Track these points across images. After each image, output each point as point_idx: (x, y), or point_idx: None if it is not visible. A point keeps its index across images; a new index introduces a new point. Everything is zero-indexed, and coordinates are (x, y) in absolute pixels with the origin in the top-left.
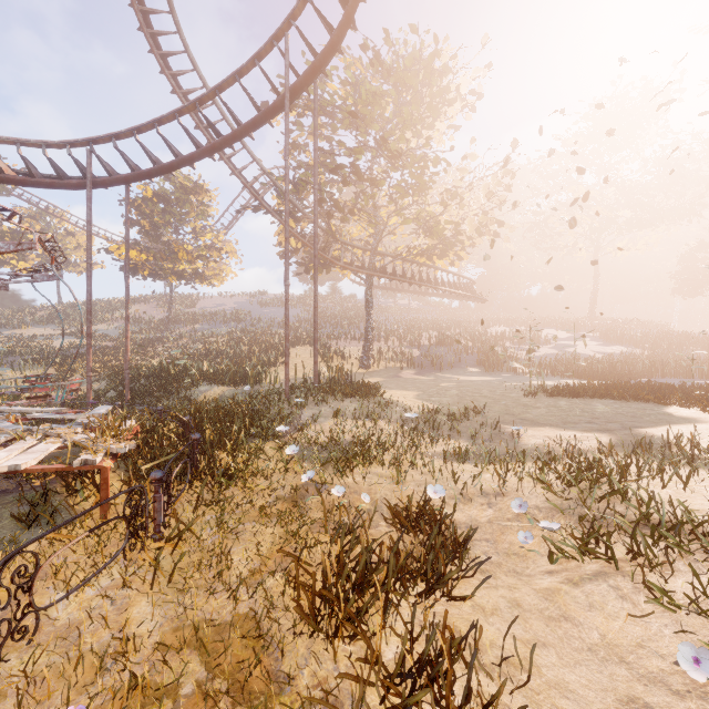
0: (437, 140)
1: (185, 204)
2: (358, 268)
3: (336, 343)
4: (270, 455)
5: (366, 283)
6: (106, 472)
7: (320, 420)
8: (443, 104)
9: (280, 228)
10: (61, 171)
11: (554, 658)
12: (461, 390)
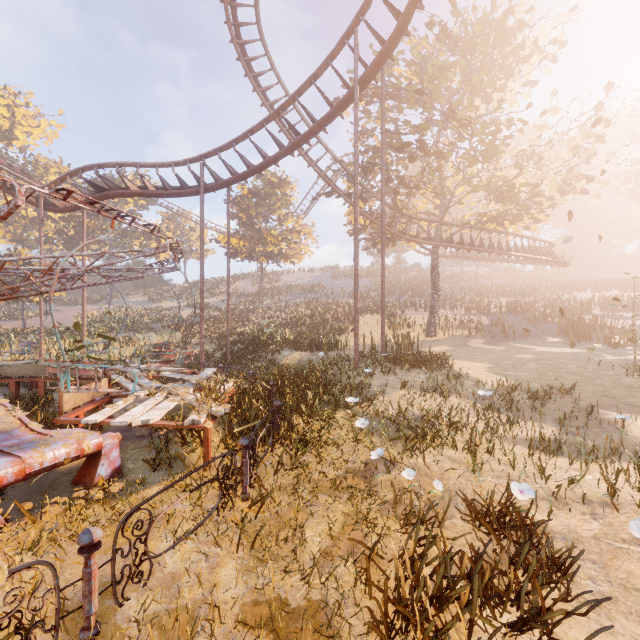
0: (509, 101)
1: (272, 197)
2: (423, 240)
3: (401, 312)
4: (341, 424)
5: (431, 253)
6: (207, 432)
7: (388, 390)
8: (517, 62)
9: (350, 209)
10: (184, 183)
11: None
12: (541, 364)
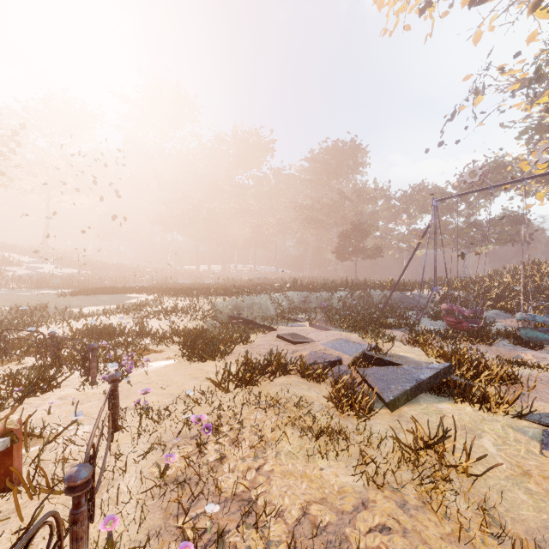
0: None
1: None
2: None
3: None
4: None
5: None
6: None
7: None
8: None
9: None
10: None
11: None
12: (1, 299)
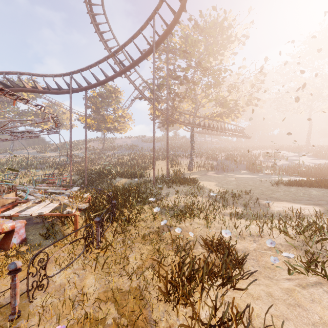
0: (225, 60)
1: (110, 98)
2: (187, 124)
3: (176, 159)
4: (147, 211)
5: (190, 130)
6: (76, 217)
7: (169, 195)
8: (229, 43)
9: (151, 106)
10: (60, 86)
11: (292, 327)
12: (238, 182)
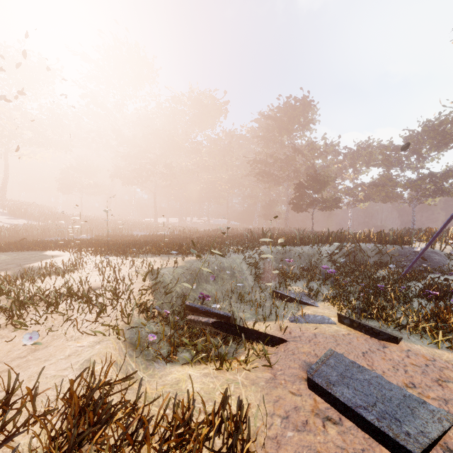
0: None
1: None
2: None
3: None
4: None
5: None
6: None
7: None
8: None
9: None
10: None
11: None
12: None
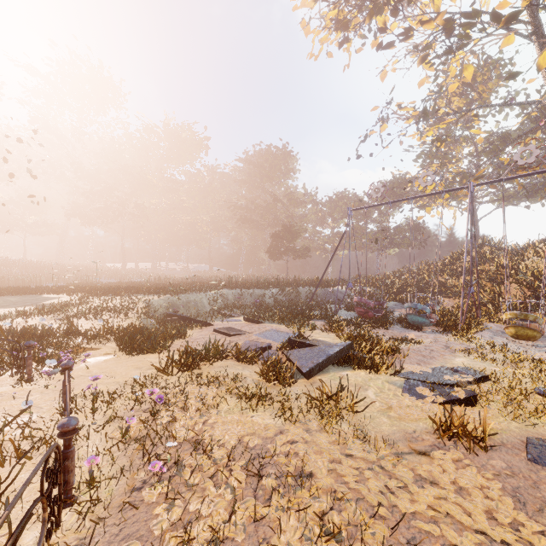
0: None
1: None
2: None
3: None
4: None
5: None
6: None
7: None
8: None
9: None
10: None
11: None
12: None
